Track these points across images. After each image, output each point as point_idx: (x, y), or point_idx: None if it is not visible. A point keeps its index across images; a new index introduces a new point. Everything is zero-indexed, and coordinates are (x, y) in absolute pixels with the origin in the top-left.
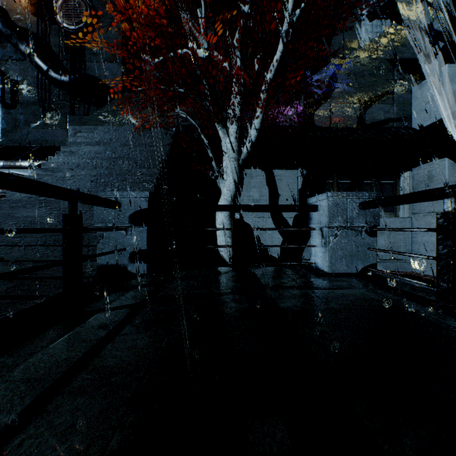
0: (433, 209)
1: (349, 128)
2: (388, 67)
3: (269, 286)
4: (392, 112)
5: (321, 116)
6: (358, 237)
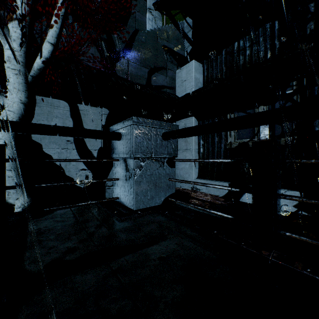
0: (187, 147)
1: (141, 84)
2: (164, 50)
3: (34, 273)
4: (166, 81)
5: (121, 68)
6: (161, 168)
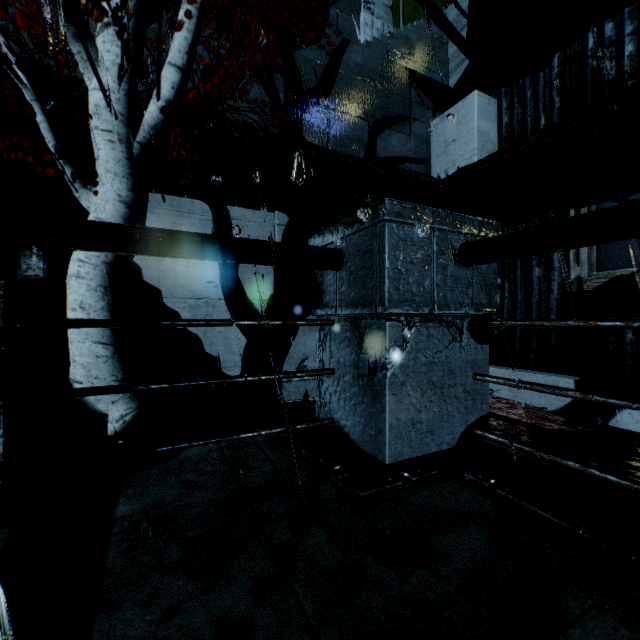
0: None
1: (355, 157)
2: (405, 79)
3: None
4: (409, 147)
5: (314, 126)
6: (454, 345)
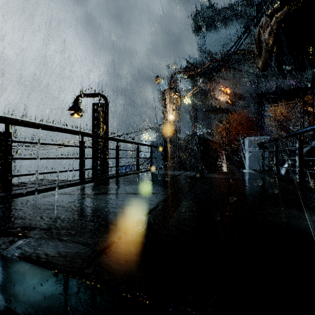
0: None
1: None
2: None
3: None
4: None
5: None
6: None
